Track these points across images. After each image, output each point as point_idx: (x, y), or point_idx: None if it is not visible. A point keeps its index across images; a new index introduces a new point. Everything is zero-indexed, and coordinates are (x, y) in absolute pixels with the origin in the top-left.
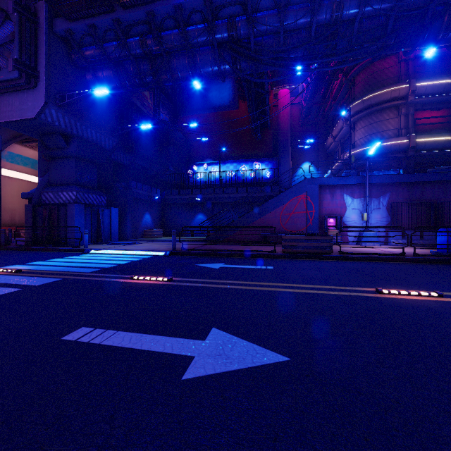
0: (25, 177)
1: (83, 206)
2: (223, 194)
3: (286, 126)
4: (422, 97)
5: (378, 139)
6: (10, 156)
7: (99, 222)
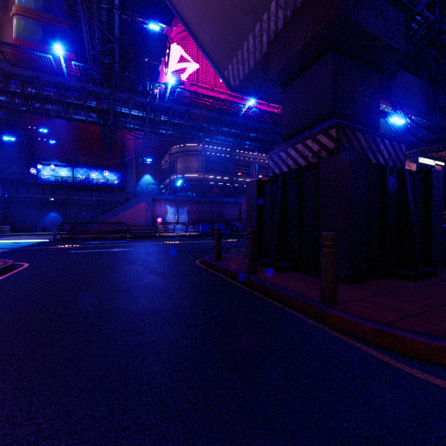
0: None
1: None
2: (77, 196)
3: (131, 145)
4: (208, 153)
5: (189, 171)
6: None
7: None
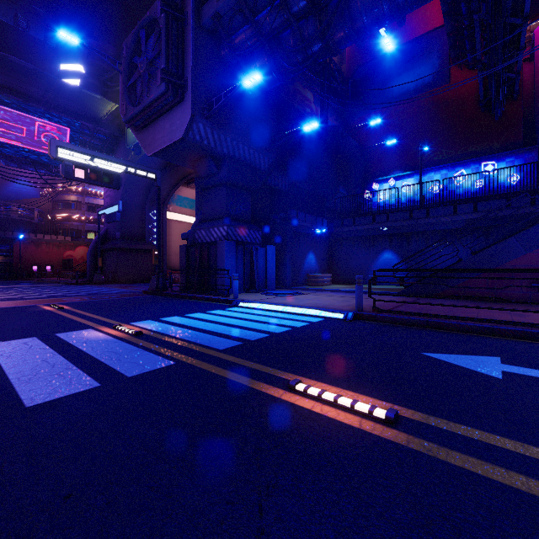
0: (191, 220)
1: (234, 244)
2: (426, 218)
3: None
4: None
5: None
6: (179, 199)
7: (252, 264)
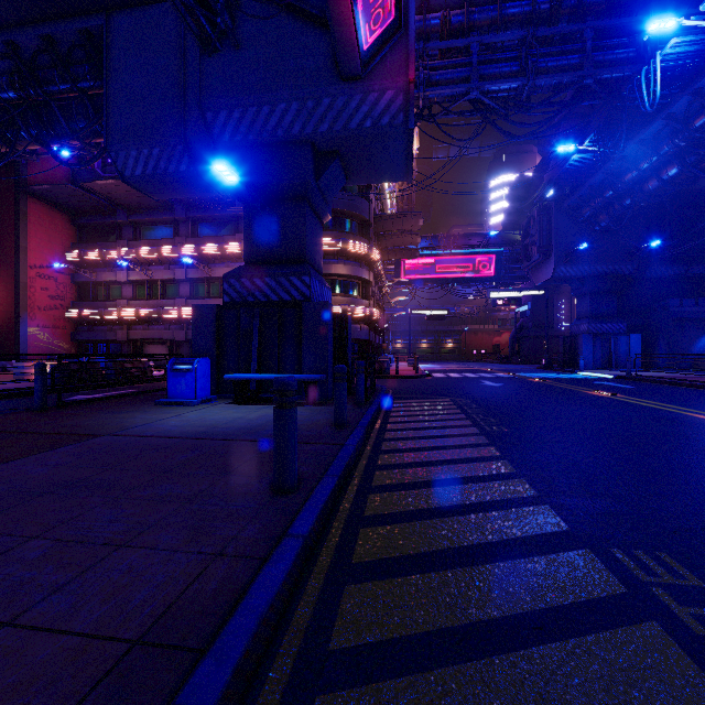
0: None
1: (591, 336)
2: None
3: None
4: None
5: None
6: None
7: (610, 349)
